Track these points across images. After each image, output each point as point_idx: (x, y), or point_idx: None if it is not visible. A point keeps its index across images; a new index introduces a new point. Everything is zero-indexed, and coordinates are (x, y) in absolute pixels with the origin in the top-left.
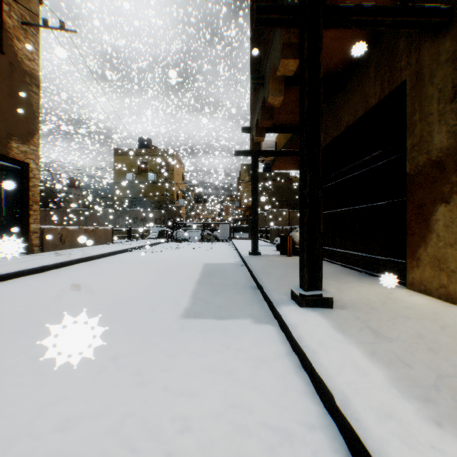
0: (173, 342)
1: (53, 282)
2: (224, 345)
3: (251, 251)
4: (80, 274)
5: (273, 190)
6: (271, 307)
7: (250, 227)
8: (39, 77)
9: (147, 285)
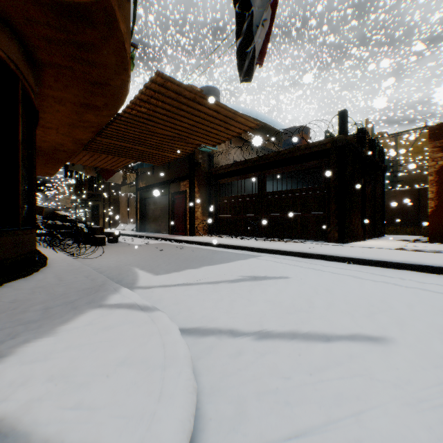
0: None
1: None
2: None
3: None
4: None
5: None
6: None
7: None
8: None
9: None
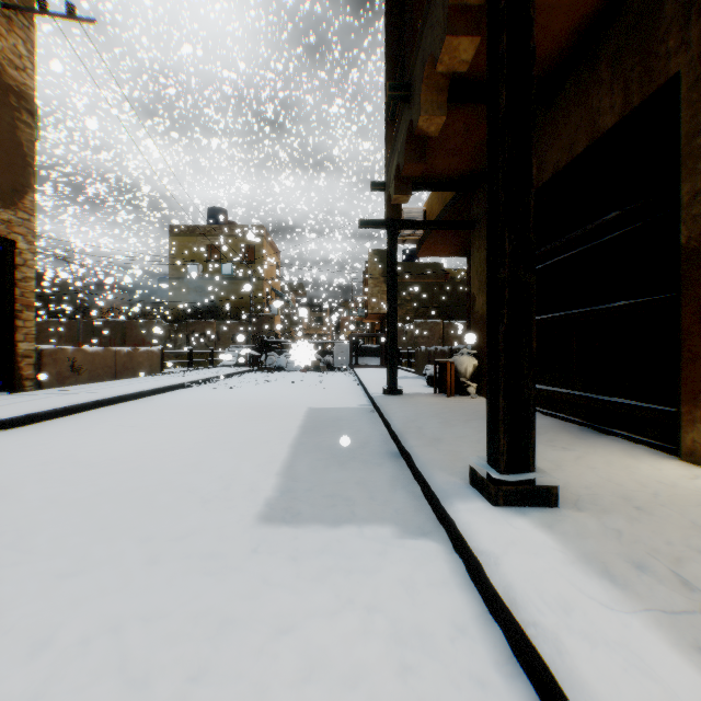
0: (232, 587)
1: (39, 444)
2: (340, 596)
3: (387, 388)
4: (92, 428)
5: (419, 290)
6: (431, 499)
7: (384, 348)
8: (34, 98)
9: (204, 451)
